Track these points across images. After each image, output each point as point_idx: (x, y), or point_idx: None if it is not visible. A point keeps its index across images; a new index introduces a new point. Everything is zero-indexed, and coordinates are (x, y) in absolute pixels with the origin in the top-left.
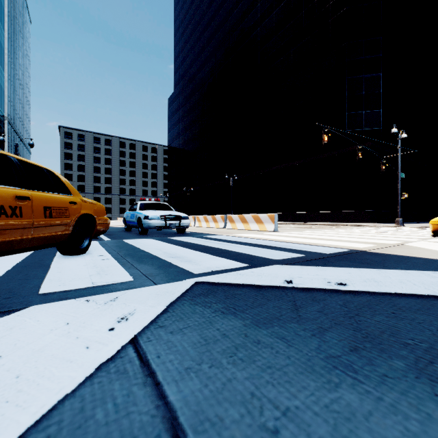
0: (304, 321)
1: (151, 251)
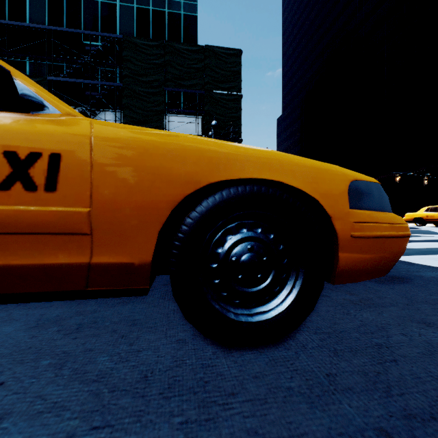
0: None
1: None
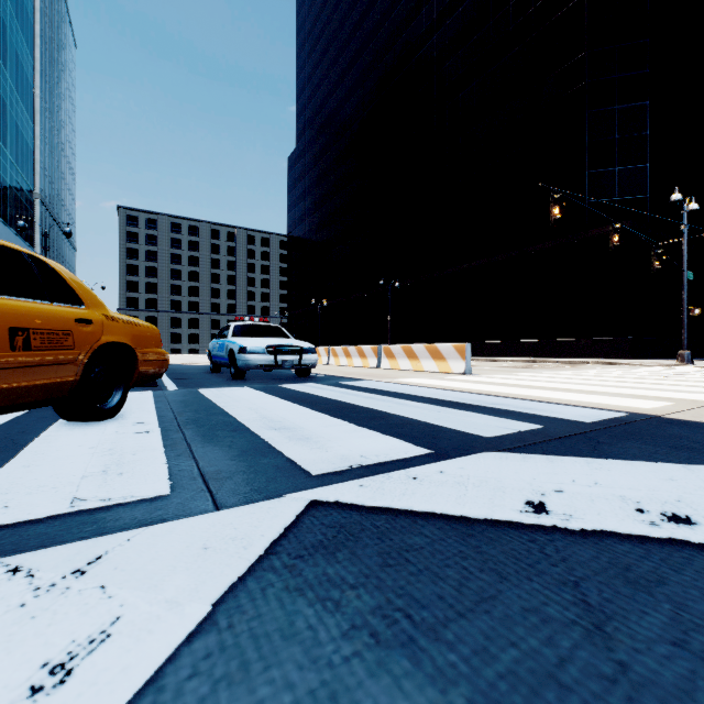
0: (655, 703)
1: (239, 414)
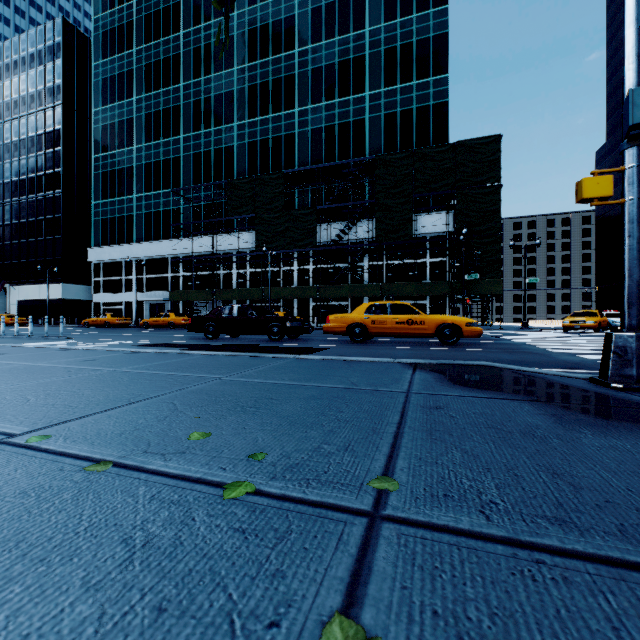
0: None
1: None
